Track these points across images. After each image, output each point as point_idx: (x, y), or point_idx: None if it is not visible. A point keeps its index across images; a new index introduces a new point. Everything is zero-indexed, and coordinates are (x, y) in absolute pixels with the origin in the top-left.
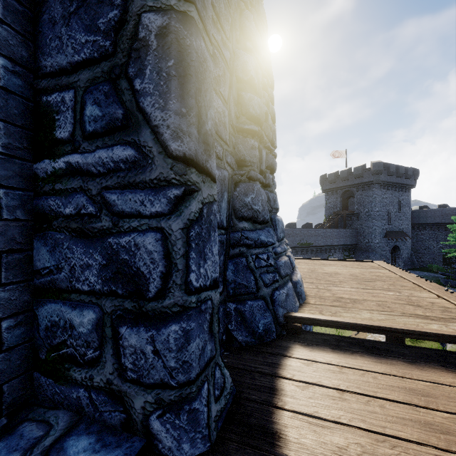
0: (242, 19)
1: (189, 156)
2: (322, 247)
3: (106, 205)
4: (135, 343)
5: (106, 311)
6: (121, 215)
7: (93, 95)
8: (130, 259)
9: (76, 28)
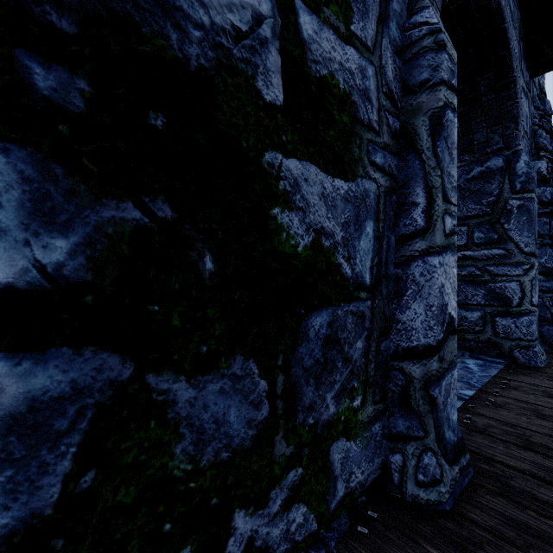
0: (536, 138)
1: (531, 252)
2: None
3: (487, 271)
4: (504, 323)
5: (487, 312)
6: (496, 275)
7: (479, 229)
8: (501, 292)
9: (468, 202)
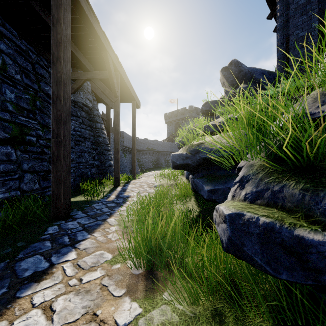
0: None
1: None
2: (161, 152)
3: None
4: None
5: None
6: None
7: None
8: None
9: None
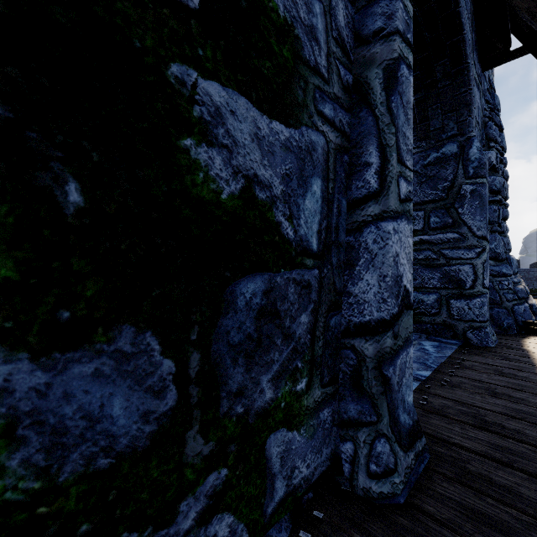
0: (486, 130)
1: (483, 236)
2: None
3: (442, 255)
4: (458, 306)
5: (442, 295)
6: (451, 259)
7: (435, 213)
8: (455, 275)
9: (425, 188)
